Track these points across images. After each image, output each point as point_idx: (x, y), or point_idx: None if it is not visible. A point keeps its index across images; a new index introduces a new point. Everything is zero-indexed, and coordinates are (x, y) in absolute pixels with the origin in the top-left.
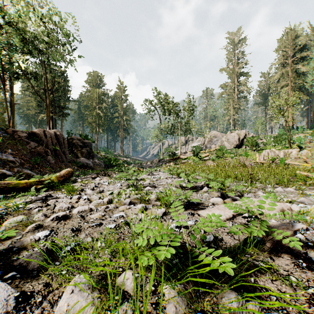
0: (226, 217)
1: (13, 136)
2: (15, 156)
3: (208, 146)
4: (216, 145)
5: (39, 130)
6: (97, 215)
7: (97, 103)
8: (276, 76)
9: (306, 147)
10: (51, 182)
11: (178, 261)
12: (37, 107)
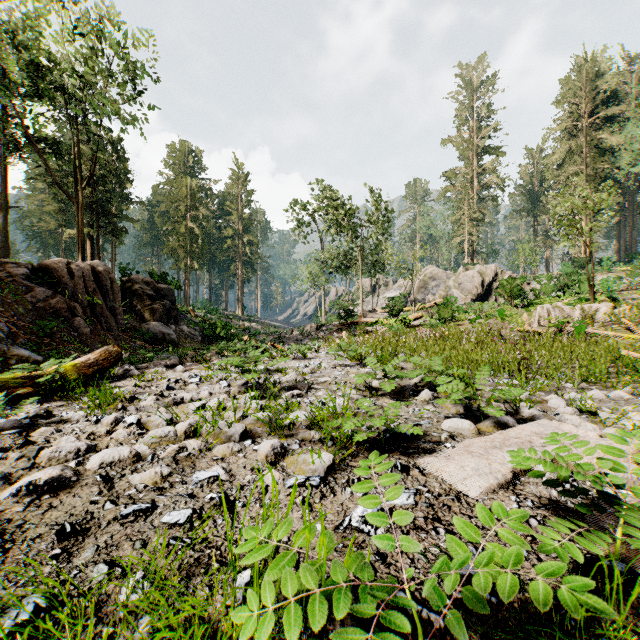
0: (498, 479)
1: None
2: None
3: (418, 299)
4: (436, 296)
5: (57, 262)
6: (148, 476)
7: (189, 207)
8: (558, 154)
9: (626, 299)
10: (60, 380)
11: None
12: (58, 214)
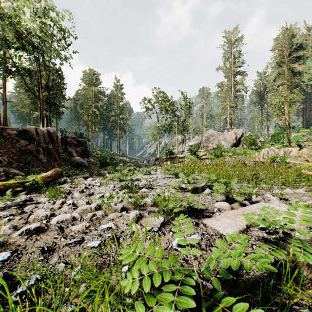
0: (239, 228)
1: (2, 134)
2: (3, 155)
3: (205, 145)
4: (213, 144)
5: (31, 128)
6: (79, 227)
7: (93, 101)
8: (273, 75)
9: (305, 146)
10: (35, 184)
11: (186, 308)
12: (30, 104)
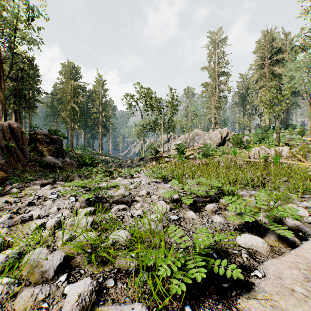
0: None
1: None
2: None
3: (190, 145)
4: (199, 143)
5: None
6: None
7: (73, 96)
8: (255, 76)
9: (294, 145)
10: None
11: None
12: None
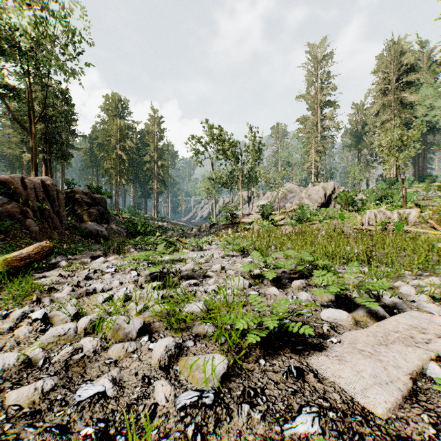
0: (401, 390)
1: None
2: None
3: (280, 206)
4: (293, 203)
5: (14, 177)
6: (25, 395)
7: (119, 140)
8: (375, 107)
9: (427, 206)
10: None
11: None
12: (20, 143)
